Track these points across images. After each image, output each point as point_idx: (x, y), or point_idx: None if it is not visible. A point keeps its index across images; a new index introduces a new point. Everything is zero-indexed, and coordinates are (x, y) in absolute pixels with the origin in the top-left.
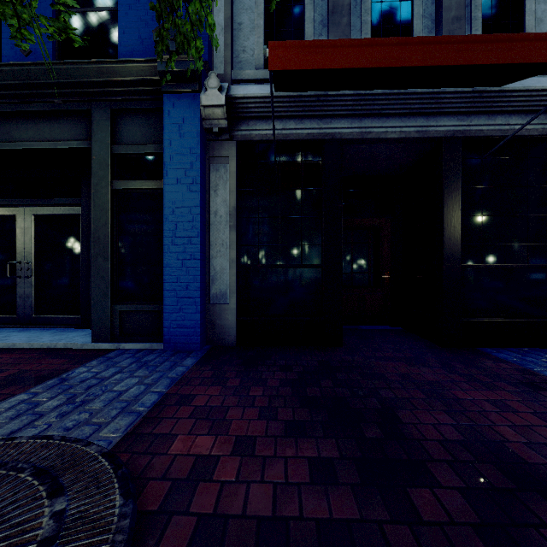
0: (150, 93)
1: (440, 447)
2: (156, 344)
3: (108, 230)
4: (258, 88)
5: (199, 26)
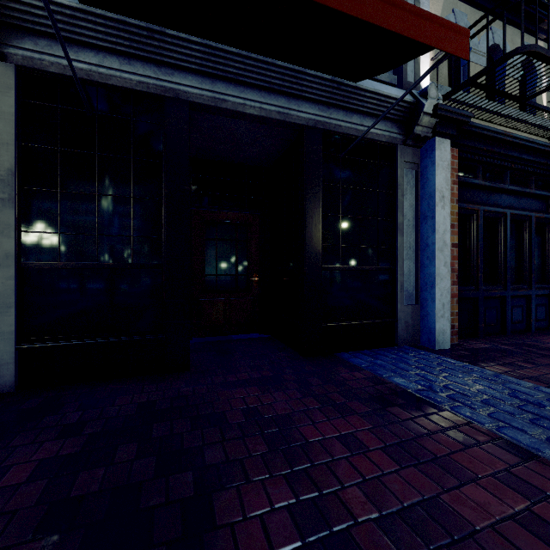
0: None
1: None
2: None
3: None
4: None
5: None
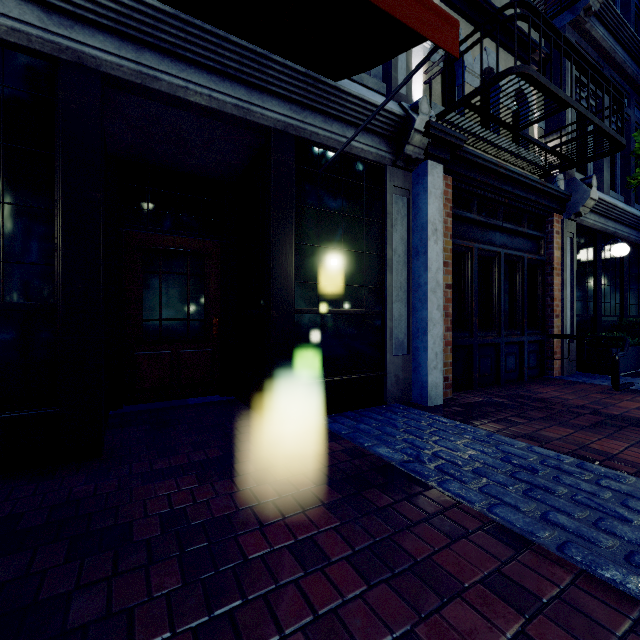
0: None
1: None
2: None
3: None
4: None
5: None
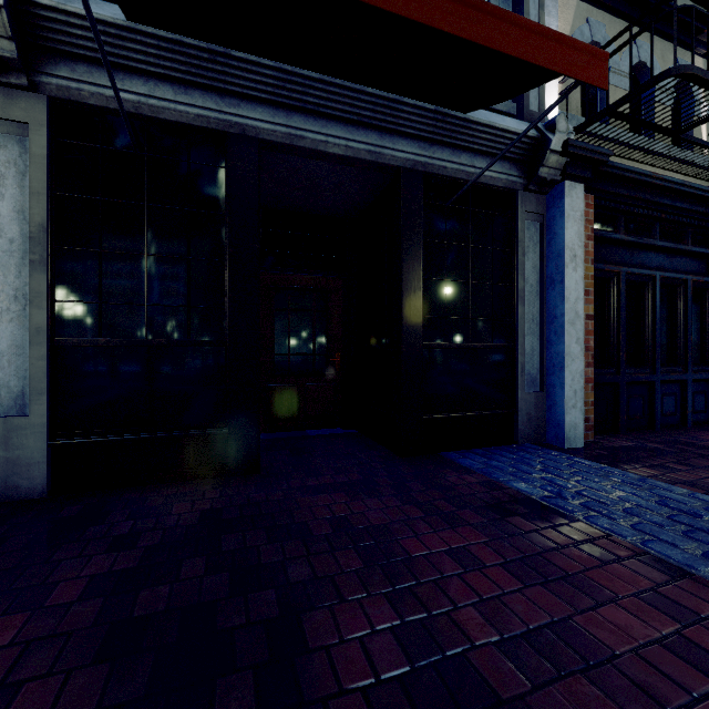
0: None
1: (366, 702)
2: None
3: None
4: (93, 3)
5: None
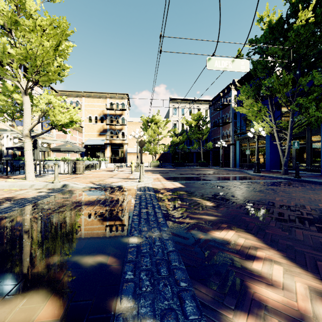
0: (318, 124)
1: None
2: (319, 173)
3: (309, 151)
4: None
5: (321, 120)
